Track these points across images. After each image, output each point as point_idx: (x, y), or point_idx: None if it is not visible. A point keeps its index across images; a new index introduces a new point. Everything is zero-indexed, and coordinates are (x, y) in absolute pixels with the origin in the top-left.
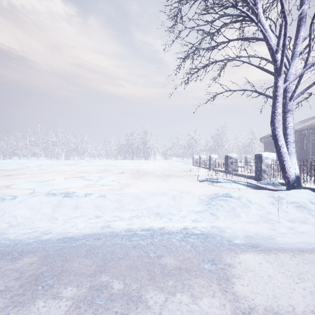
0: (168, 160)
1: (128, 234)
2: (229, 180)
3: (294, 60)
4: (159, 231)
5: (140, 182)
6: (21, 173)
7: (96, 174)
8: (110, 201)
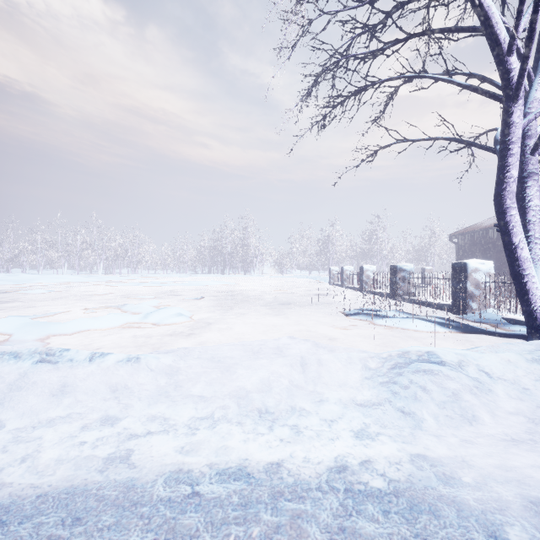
0: (284, 274)
1: (173, 497)
2: (405, 314)
3: (539, 73)
4: (265, 482)
5: (232, 317)
6: (12, 300)
7: (150, 301)
8: (150, 371)
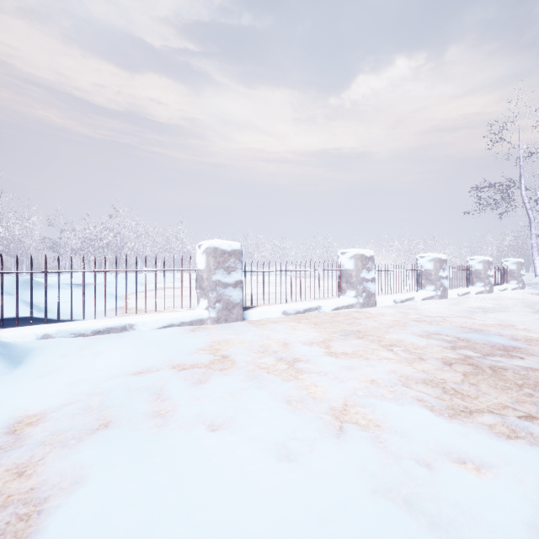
0: None
1: None
2: None
3: None
4: None
5: None
6: None
7: None
8: None
